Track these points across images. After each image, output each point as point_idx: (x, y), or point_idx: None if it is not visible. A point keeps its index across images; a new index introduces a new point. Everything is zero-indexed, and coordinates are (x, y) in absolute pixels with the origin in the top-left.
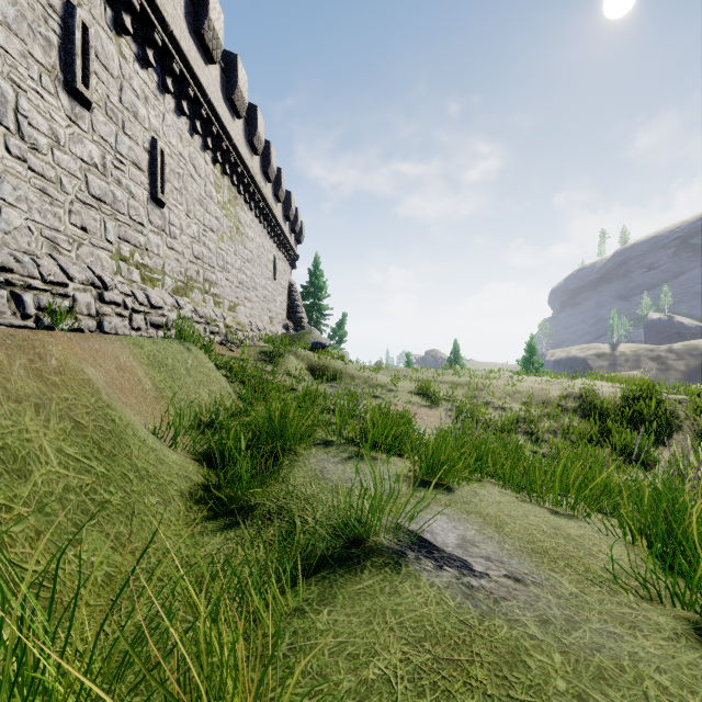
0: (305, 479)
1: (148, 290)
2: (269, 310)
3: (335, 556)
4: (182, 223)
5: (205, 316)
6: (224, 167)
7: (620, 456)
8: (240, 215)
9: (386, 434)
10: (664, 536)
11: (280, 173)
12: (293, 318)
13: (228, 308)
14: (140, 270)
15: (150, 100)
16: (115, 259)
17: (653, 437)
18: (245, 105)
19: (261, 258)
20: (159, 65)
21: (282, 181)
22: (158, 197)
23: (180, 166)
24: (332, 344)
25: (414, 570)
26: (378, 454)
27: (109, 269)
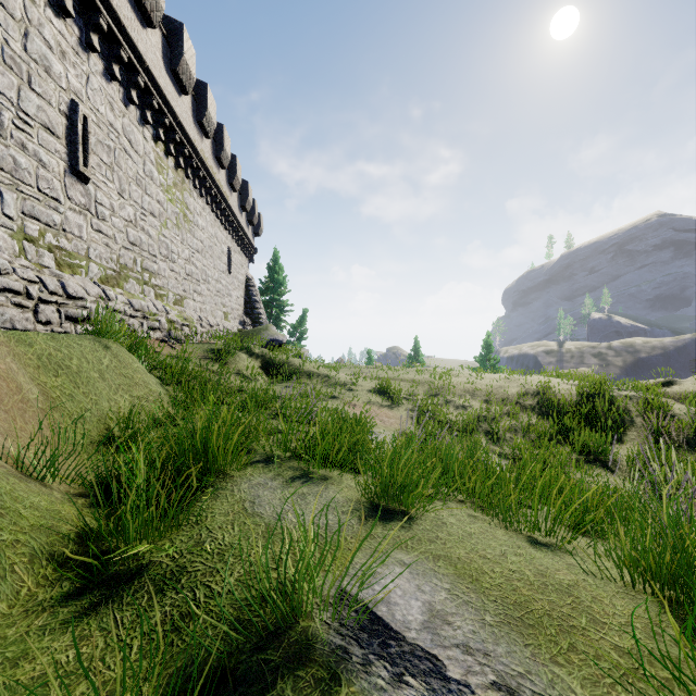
0: (227, 518)
1: (65, 277)
2: (223, 305)
3: (238, 672)
4: (113, 203)
5: (142, 309)
6: (168, 146)
7: (579, 455)
8: (189, 201)
9: (340, 445)
10: (672, 581)
11: (235, 160)
12: (250, 314)
13: (174, 302)
14: (55, 253)
15: (69, 56)
16: (17, 238)
17: (611, 435)
18: (192, 80)
19: (214, 249)
20: (82, 17)
21: (237, 169)
22: (79, 170)
23: (110, 138)
24: (293, 341)
25: (359, 692)
26: (329, 471)
27: (7, 250)
